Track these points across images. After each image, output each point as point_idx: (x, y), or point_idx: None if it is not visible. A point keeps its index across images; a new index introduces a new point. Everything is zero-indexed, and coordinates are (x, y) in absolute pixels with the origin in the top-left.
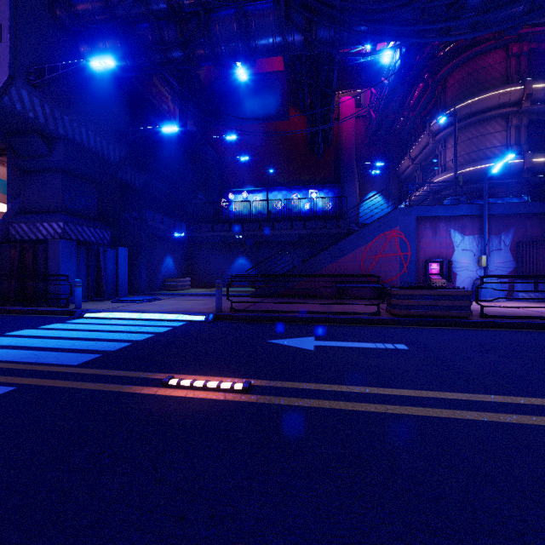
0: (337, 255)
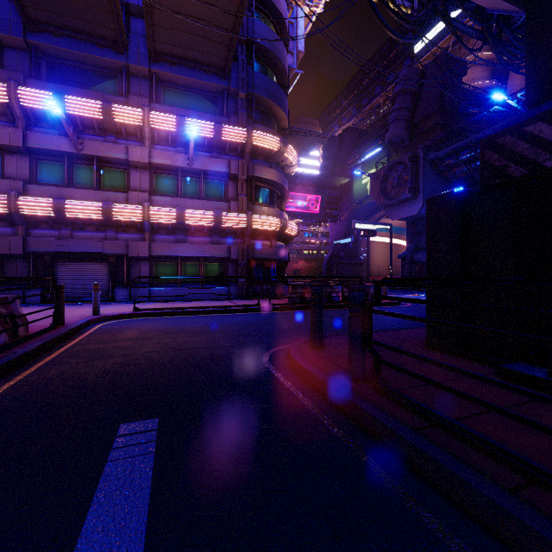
0: None
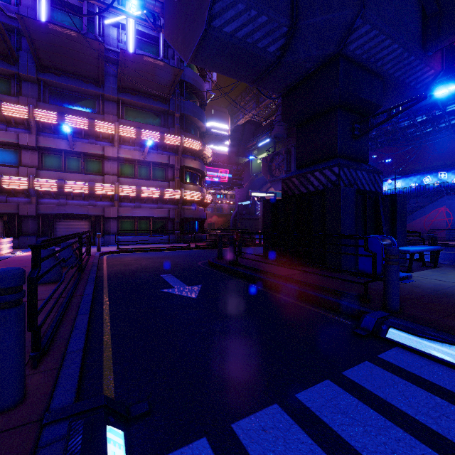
0: (410, 220)
